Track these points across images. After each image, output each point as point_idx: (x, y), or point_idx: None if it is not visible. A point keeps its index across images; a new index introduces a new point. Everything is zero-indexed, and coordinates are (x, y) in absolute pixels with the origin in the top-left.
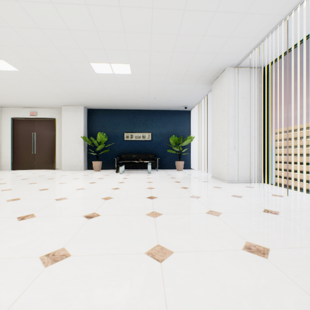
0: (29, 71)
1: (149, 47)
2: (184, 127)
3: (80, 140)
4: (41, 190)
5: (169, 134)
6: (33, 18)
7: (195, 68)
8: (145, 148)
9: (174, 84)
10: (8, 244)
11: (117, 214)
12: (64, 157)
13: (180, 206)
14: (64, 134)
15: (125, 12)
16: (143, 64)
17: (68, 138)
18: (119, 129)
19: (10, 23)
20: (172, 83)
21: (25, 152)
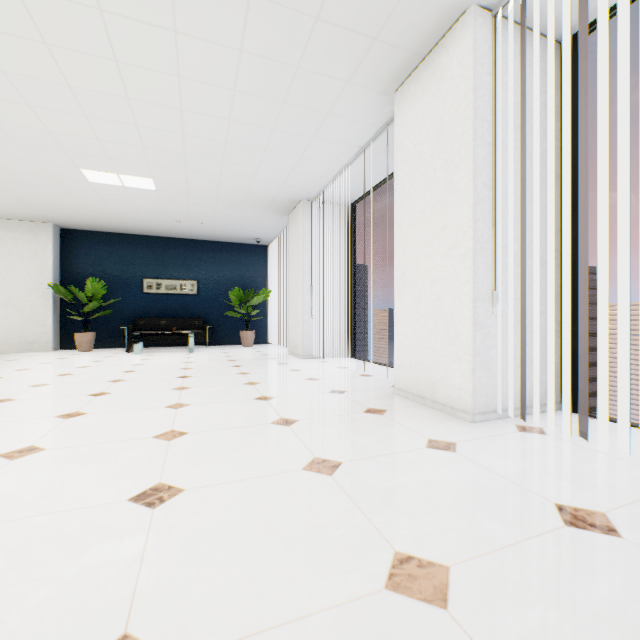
0: None
1: (184, 166)
2: (258, 273)
3: (45, 290)
4: None
5: (231, 285)
6: None
7: (258, 195)
8: (186, 309)
9: (231, 210)
10: (8, 415)
11: (135, 391)
12: (6, 324)
13: (218, 381)
14: (4, 277)
15: (145, 131)
16: (175, 182)
17: (14, 287)
18: (134, 272)
19: None
20: (227, 207)
21: None
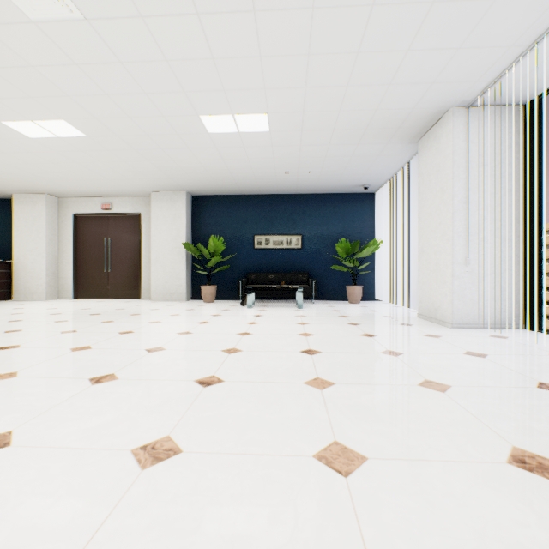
0: (102, 137)
1: (304, 80)
2: (363, 223)
3: (181, 249)
4: (122, 333)
5: (334, 238)
6: (111, 45)
7: (387, 112)
8: (291, 263)
9: (346, 145)
10: (80, 425)
11: (253, 381)
12: (155, 278)
13: (367, 370)
14: (154, 239)
15: (263, 21)
16: (290, 112)
17: (160, 247)
18: (246, 230)
19: (76, 58)
20: (342, 143)
21: (95, 270)
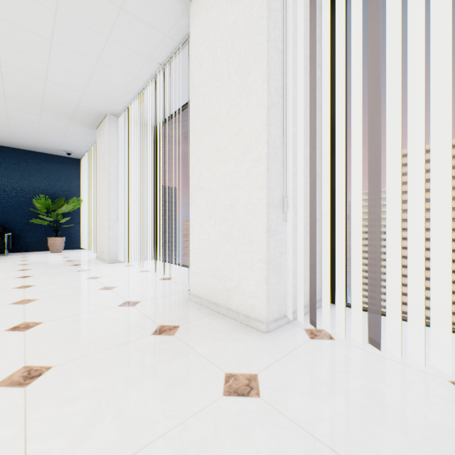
0: None
1: None
2: (70, 183)
3: None
4: None
5: (38, 193)
6: None
7: (57, 100)
8: None
9: (28, 113)
10: None
11: None
12: None
13: None
14: None
15: None
16: None
17: None
18: None
19: None
20: (22, 110)
21: None
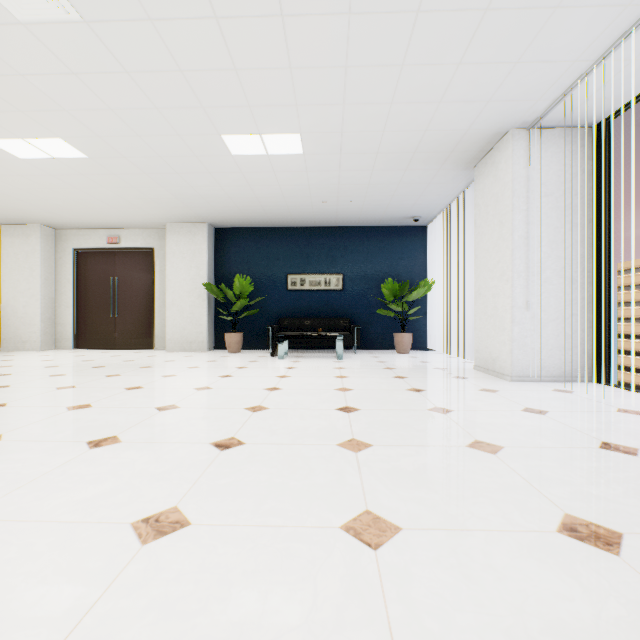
0: (107, 158)
1: (342, 95)
2: (413, 261)
3: (201, 290)
4: (130, 389)
5: (380, 277)
6: (115, 52)
7: (438, 134)
8: (330, 307)
9: (392, 171)
10: (73, 495)
11: (279, 443)
12: (171, 324)
13: (410, 430)
14: (170, 279)
15: (292, 27)
16: (327, 133)
17: (177, 287)
18: (278, 268)
19: (74, 66)
20: (387, 168)
21: (99, 314)
